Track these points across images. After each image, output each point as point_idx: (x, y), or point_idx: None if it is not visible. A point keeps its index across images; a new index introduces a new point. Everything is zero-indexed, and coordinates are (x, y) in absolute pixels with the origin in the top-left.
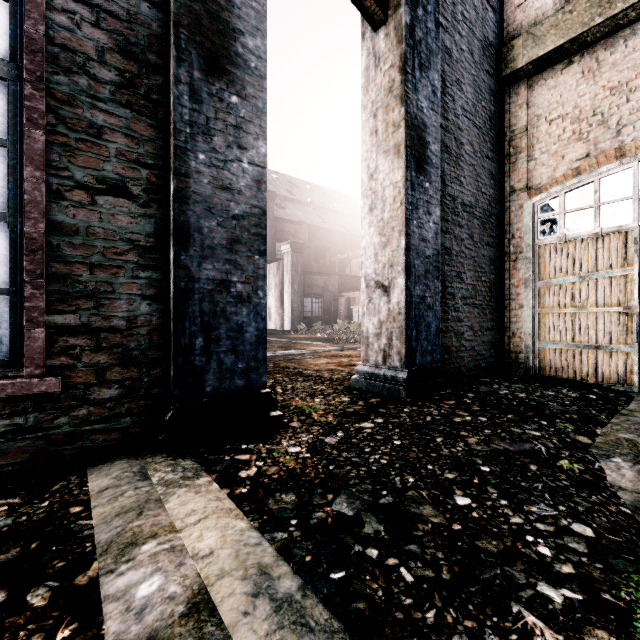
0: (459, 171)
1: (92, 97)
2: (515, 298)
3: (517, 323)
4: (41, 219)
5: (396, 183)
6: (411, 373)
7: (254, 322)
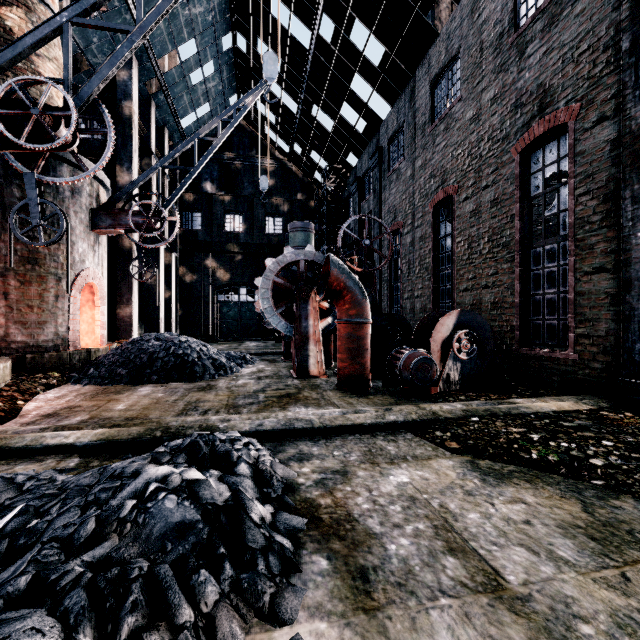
0: None
1: (590, 232)
2: None
3: None
4: (572, 291)
5: None
6: None
7: None
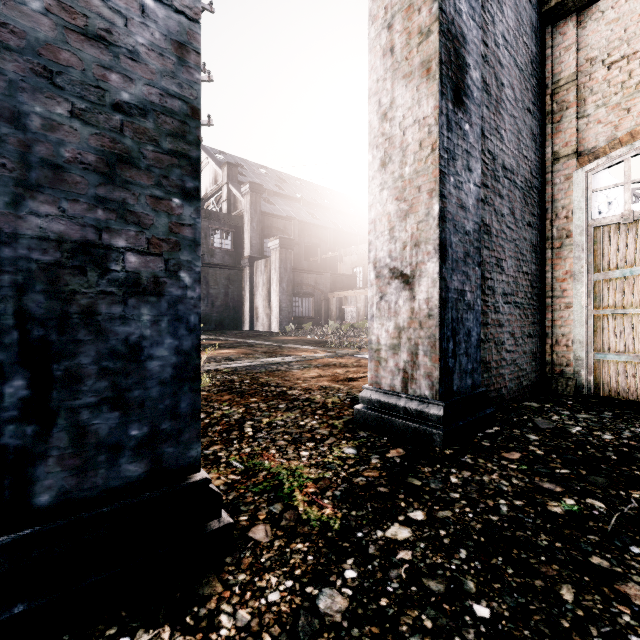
0: (499, 121)
1: None
2: (560, 295)
3: (563, 327)
4: None
5: (424, 119)
6: (448, 407)
7: (170, 337)
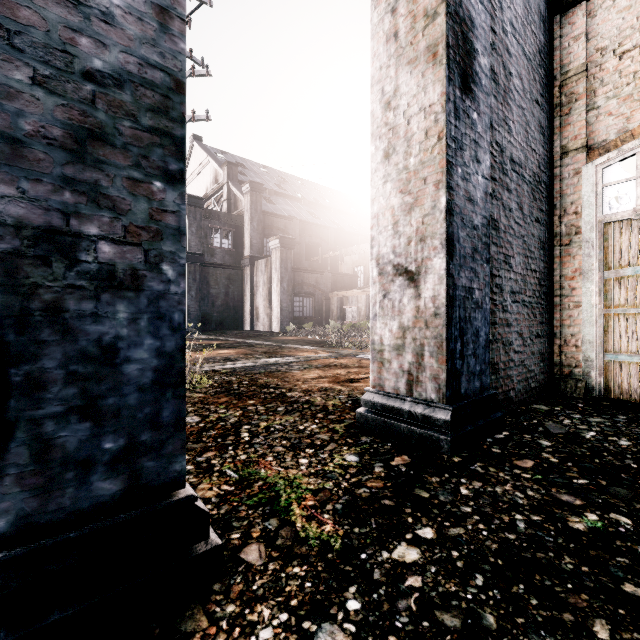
0: (507, 112)
1: None
2: (568, 294)
3: (571, 327)
4: None
5: (430, 107)
6: (456, 411)
7: (150, 337)
